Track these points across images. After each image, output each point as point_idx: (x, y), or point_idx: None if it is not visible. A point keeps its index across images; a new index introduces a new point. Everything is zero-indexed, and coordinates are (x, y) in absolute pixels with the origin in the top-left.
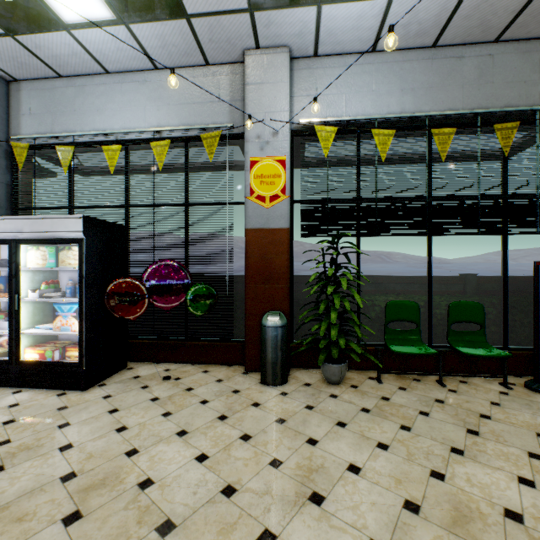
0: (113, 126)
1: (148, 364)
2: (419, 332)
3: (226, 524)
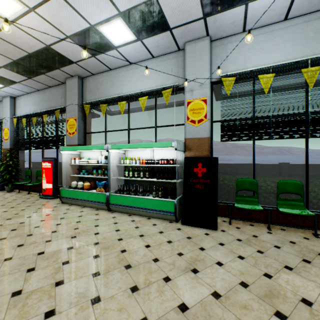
0: None
1: None
2: (31, 179)
3: None
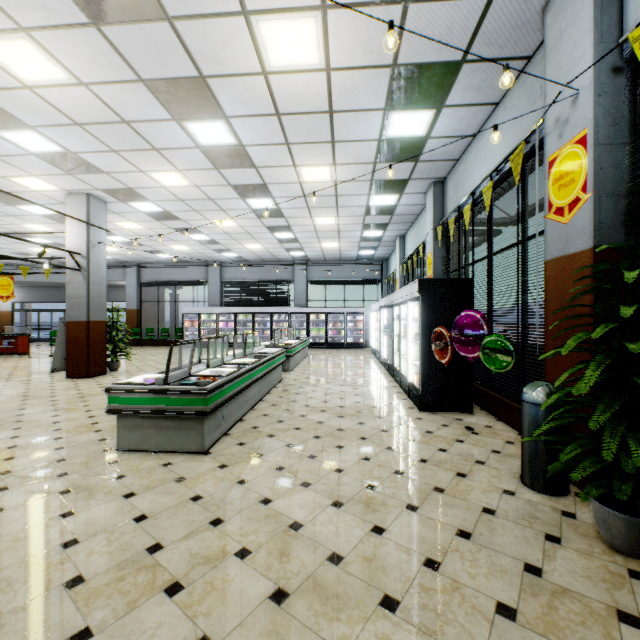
0: (477, 184)
1: (489, 417)
2: None
3: (314, 471)
